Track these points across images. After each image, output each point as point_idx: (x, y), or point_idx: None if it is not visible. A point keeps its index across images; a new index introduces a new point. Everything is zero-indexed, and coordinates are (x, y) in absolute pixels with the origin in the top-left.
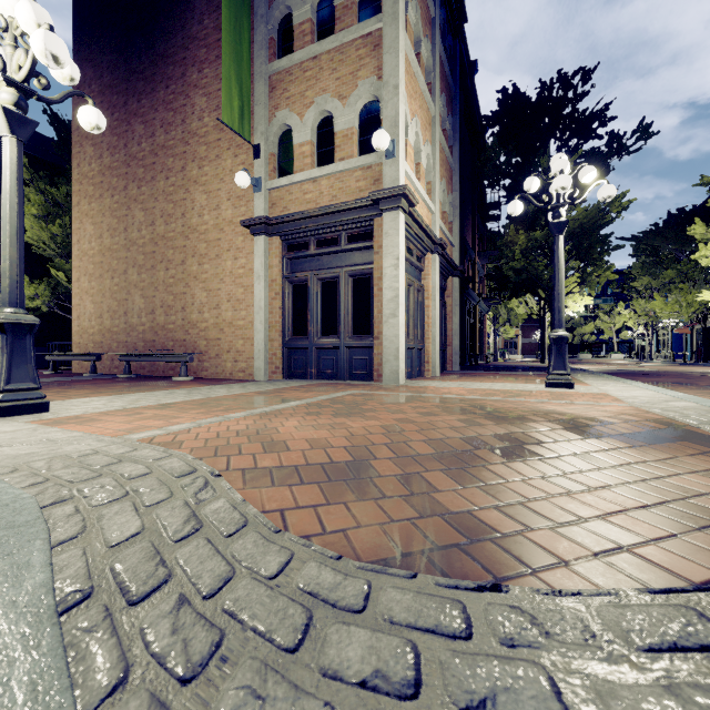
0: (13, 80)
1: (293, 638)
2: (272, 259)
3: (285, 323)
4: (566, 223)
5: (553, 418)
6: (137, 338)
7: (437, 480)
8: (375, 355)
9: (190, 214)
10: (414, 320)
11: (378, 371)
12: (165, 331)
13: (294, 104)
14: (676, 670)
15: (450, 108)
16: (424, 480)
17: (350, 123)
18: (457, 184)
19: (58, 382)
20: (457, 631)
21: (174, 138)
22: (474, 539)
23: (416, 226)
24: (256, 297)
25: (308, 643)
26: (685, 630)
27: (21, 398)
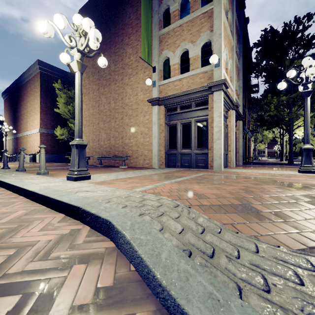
0: (80, 50)
1: (296, 279)
2: (160, 115)
3: (166, 143)
4: (311, 91)
5: None
6: (103, 150)
7: (289, 215)
8: (209, 157)
9: (125, 98)
10: (224, 141)
11: (210, 164)
12: (114, 147)
13: (170, 47)
14: None
15: (238, 41)
16: (281, 214)
17: (196, 53)
18: (241, 77)
19: None
20: None
21: (118, 67)
22: None
23: (226, 97)
24: (154, 132)
25: (306, 282)
26: None
27: (82, 174)
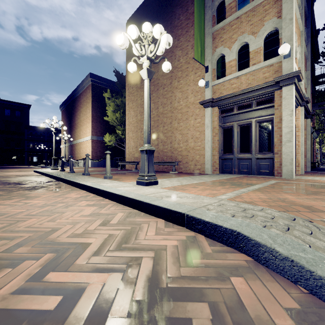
0: (149, 57)
1: None
2: (213, 117)
3: (220, 147)
4: None
5: None
6: None
7: None
8: (275, 162)
9: (173, 102)
10: None
11: (277, 170)
12: (163, 152)
13: (226, 43)
14: None
15: (305, 24)
16: None
17: (259, 45)
18: (309, 66)
19: (130, 172)
20: None
21: None
22: None
23: (296, 92)
24: (206, 136)
25: None
26: None
27: (151, 179)
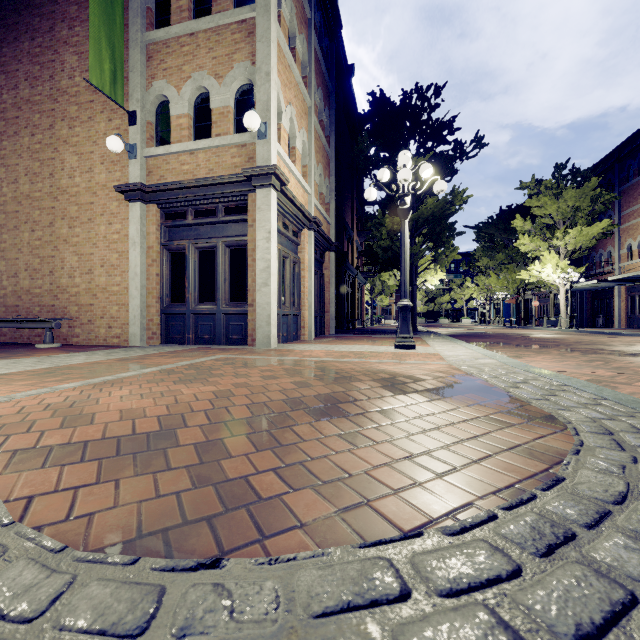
0: None
1: None
2: (149, 226)
3: (163, 289)
4: (410, 210)
5: (379, 377)
6: None
7: (239, 445)
8: (249, 321)
9: (59, 175)
10: (290, 289)
11: (252, 336)
12: (31, 295)
13: (171, 76)
14: (332, 635)
15: (328, 102)
16: (226, 446)
17: (225, 102)
18: (333, 170)
19: None
20: (133, 628)
21: (41, 93)
22: (238, 507)
23: (291, 204)
24: (132, 263)
25: None
26: (367, 586)
27: None
